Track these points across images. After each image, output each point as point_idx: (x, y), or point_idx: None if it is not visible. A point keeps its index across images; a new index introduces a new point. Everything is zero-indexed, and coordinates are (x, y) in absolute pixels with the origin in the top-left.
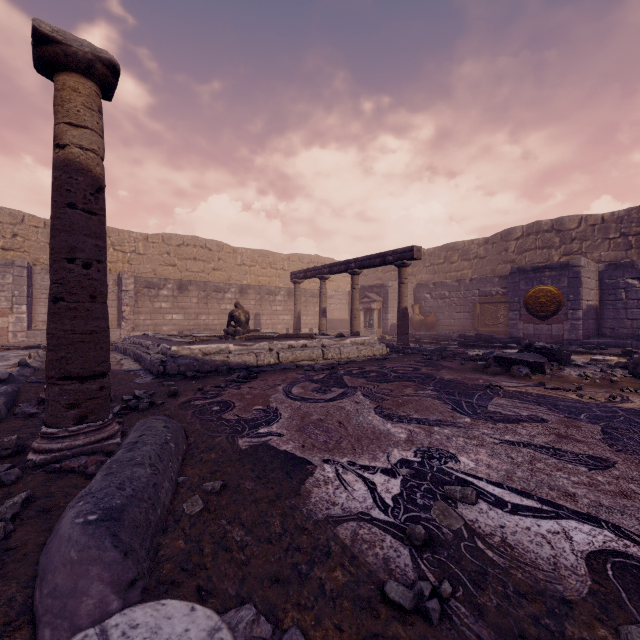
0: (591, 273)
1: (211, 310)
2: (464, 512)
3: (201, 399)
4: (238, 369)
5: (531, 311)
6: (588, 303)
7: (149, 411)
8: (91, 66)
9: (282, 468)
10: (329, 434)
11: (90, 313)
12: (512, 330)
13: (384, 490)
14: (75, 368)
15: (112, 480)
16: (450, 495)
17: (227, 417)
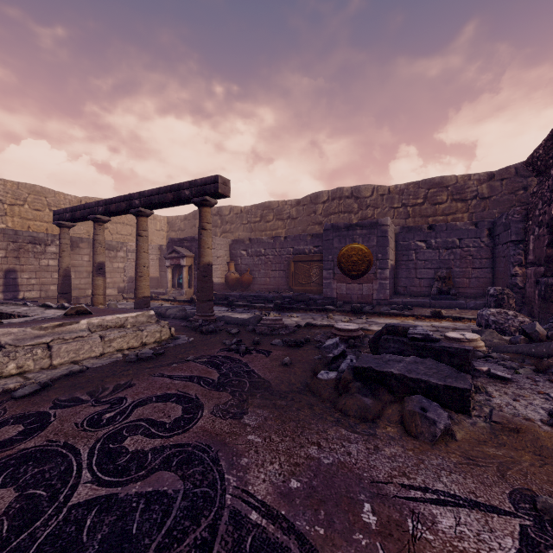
0: (392, 234)
1: None
2: None
3: None
4: None
5: (344, 270)
6: (391, 263)
7: None
8: None
9: None
10: None
11: None
12: (326, 290)
13: None
14: None
15: None
16: None
17: None
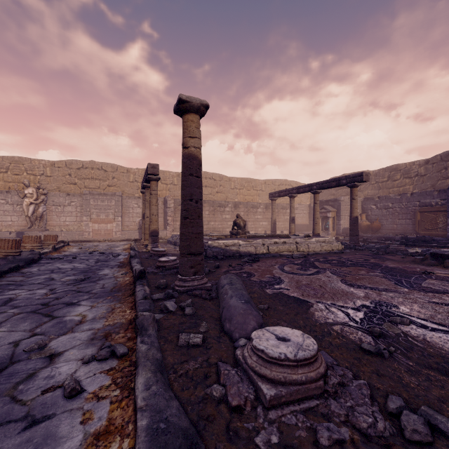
0: None
1: (217, 219)
2: (402, 328)
3: (234, 270)
4: (245, 255)
5: None
6: None
7: (210, 274)
8: (199, 109)
9: (295, 303)
10: (316, 291)
11: (198, 224)
12: None
13: (354, 316)
14: (193, 250)
15: (238, 293)
16: (393, 321)
17: (253, 279)
